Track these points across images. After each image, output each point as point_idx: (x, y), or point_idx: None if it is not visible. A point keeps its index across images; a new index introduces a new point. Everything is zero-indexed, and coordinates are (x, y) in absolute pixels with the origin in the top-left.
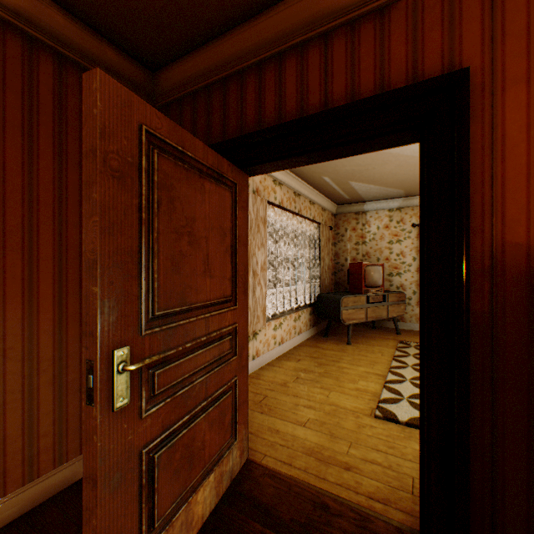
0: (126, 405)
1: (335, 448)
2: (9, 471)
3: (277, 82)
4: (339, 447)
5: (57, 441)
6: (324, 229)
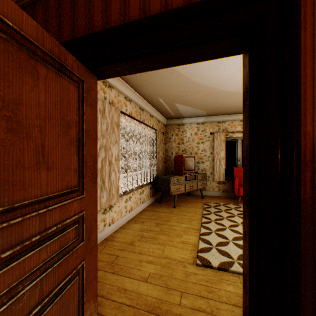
0: None
1: (170, 300)
2: None
3: None
4: (173, 299)
5: None
6: (159, 134)
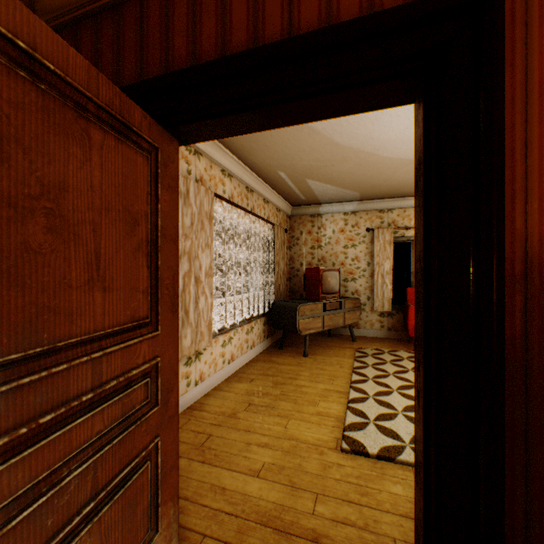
0: None
1: (298, 507)
2: None
3: (219, 1)
4: (303, 505)
5: None
6: (279, 231)
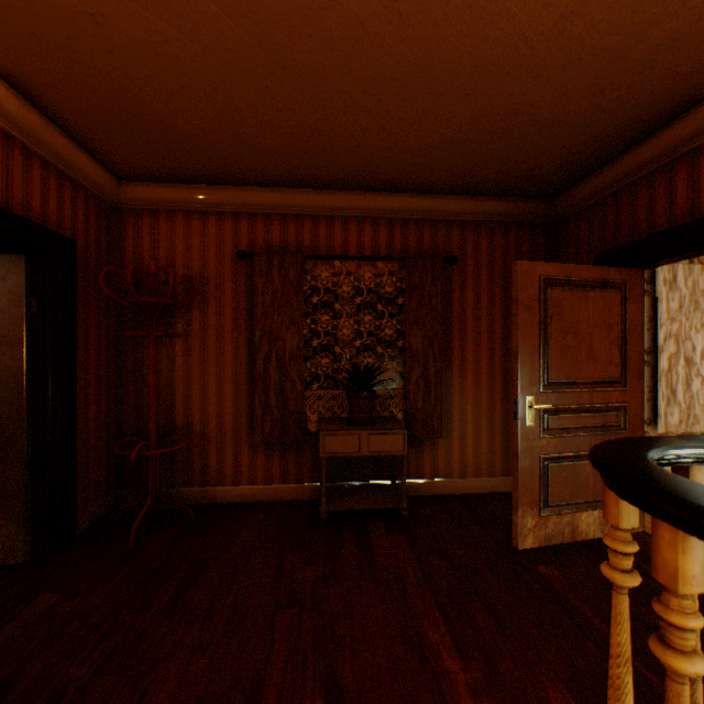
0: (531, 426)
1: None
2: (467, 466)
3: (666, 187)
4: None
5: (488, 461)
6: None
